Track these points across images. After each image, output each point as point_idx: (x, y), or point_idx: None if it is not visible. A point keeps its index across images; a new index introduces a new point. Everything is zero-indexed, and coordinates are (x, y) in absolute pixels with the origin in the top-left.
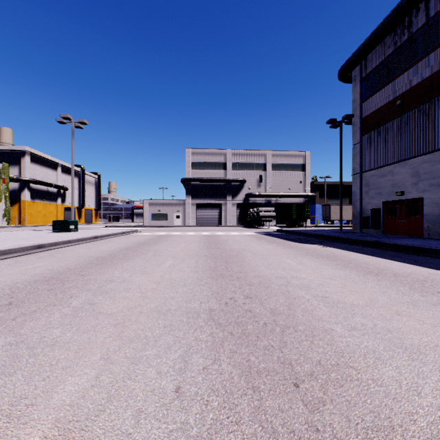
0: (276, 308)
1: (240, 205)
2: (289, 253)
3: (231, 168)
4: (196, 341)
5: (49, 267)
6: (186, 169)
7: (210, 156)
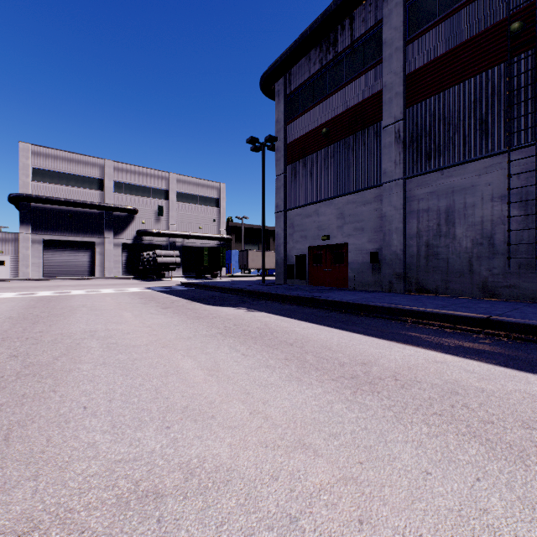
0: None
1: (129, 246)
2: (192, 334)
3: (112, 189)
4: None
5: None
6: (21, 179)
7: (72, 164)
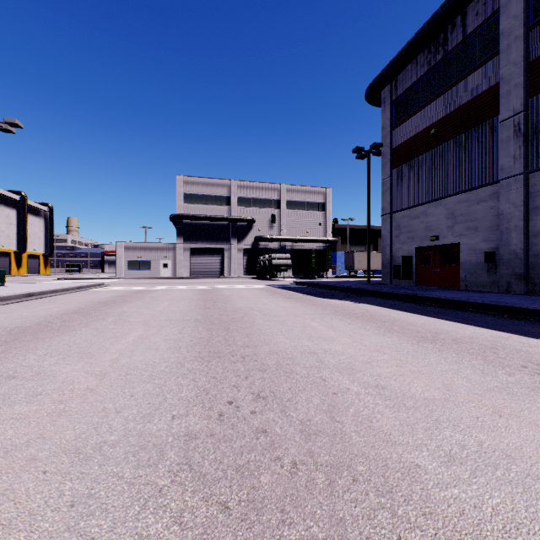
0: (310, 419)
1: (248, 251)
2: (313, 312)
3: (236, 203)
4: None
5: None
6: (177, 203)
7: (209, 187)
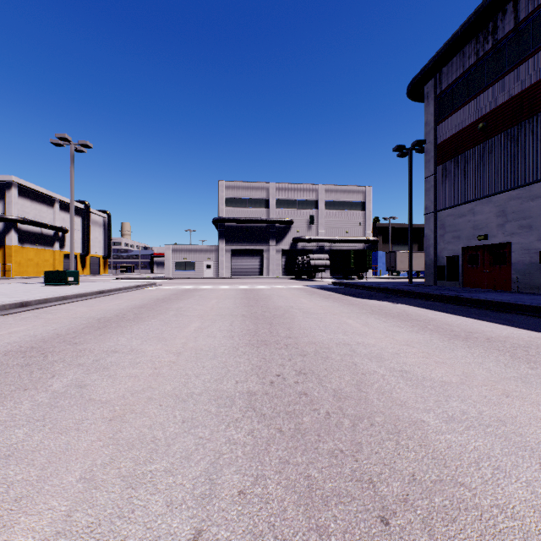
0: (341, 389)
1: (287, 251)
2: (349, 311)
3: (275, 205)
4: (229, 444)
5: (31, 333)
6: (219, 207)
7: (248, 191)
